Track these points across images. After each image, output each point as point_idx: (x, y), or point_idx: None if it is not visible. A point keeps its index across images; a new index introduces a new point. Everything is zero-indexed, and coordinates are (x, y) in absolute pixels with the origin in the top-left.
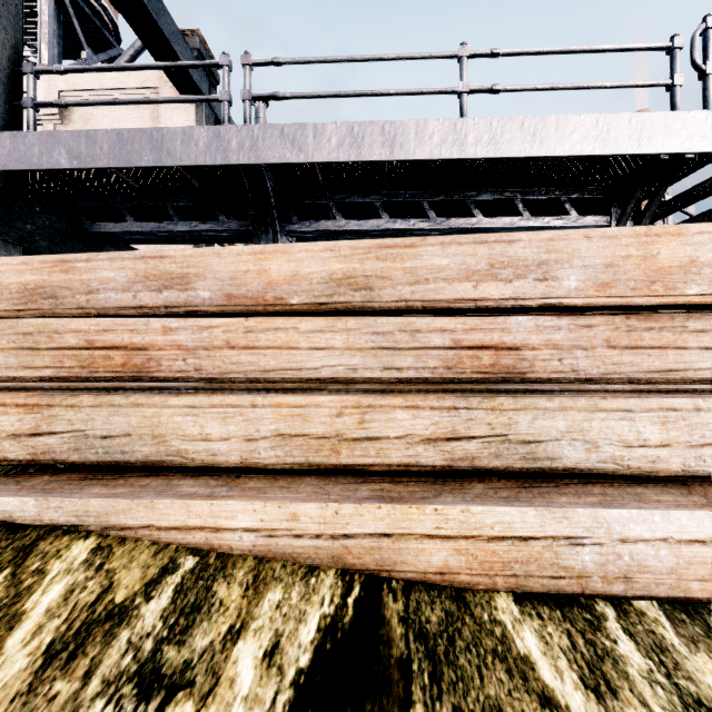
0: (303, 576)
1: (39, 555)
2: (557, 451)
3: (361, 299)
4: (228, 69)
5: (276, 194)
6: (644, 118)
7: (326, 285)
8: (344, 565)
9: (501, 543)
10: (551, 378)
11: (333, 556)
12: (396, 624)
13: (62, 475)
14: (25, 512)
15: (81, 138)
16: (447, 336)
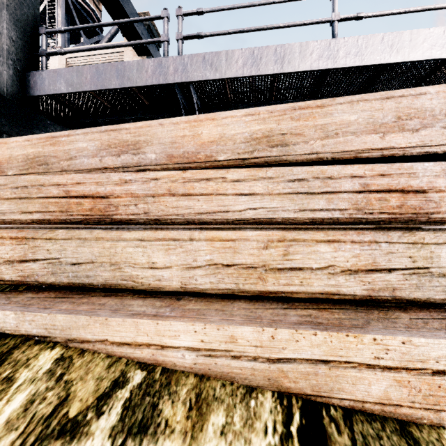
0: (242, 398)
1: (11, 363)
2: None
3: (277, 154)
4: (167, 19)
5: (198, 106)
6: None
7: (247, 143)
8: (280, 388)
9: None
10: None
11: (269, 379)
12: None
13: (42, 293)
14: (6, 323)
15: (74, 72)
16: (356, 181)
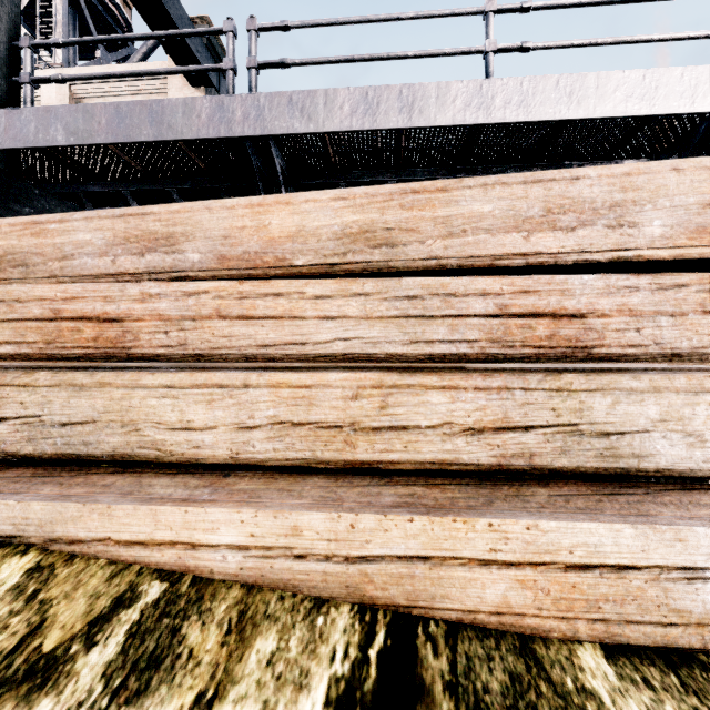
0: (306, 614)
1: None
2: (647, 446)
3: (380, 258)
4: (233, 35)
5: (284, 173)
6: (699, 72)
7: (338, 241)
8: (362, 598)
9: (584, 573)
10: (626, 354)
11: (347, 586)
12: (441, 695)
13: (12, 471)
14: None
15: (78, 113)
16: (491, 301)
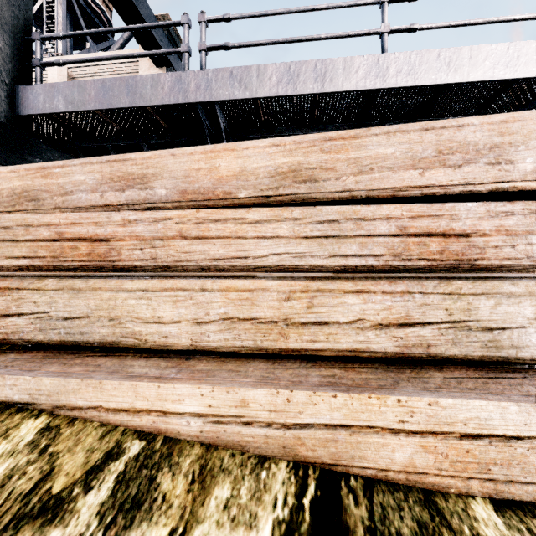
0: (252, 469)
1: None
2: (524, 339)
3: (305, 191)
4: (188, 26)
5: (226, 130)
6: None
7: (272, 178)
8: (296, 457)
9: (476, 442)
10: (503, 265)
11: (284, 447)
12: None
13: (28, 353)
14: None
15: (74, 87)
16: (393, 223)
